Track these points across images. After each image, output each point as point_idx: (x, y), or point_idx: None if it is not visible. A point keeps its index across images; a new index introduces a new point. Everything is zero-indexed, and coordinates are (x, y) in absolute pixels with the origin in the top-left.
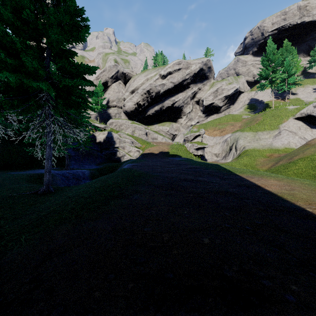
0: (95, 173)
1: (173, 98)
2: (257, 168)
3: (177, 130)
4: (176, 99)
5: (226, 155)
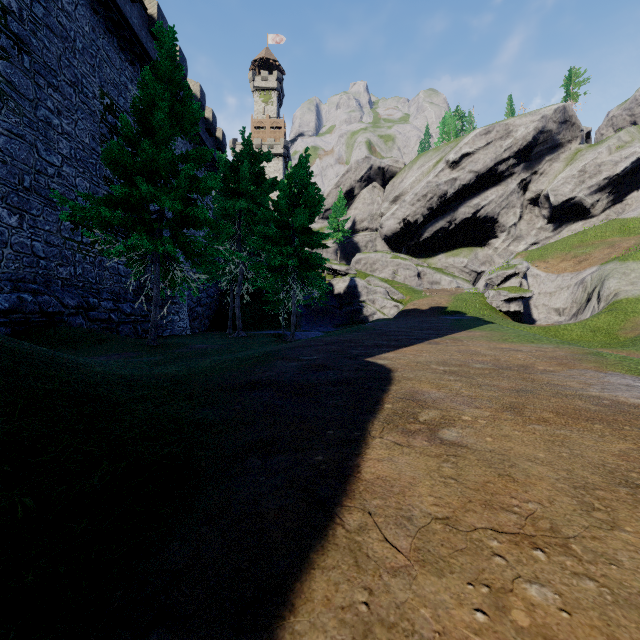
0: None
1: (476, 202)
2: (616, 335)
3: (486, 262)
4: (481, 203)
5: (578, 312)
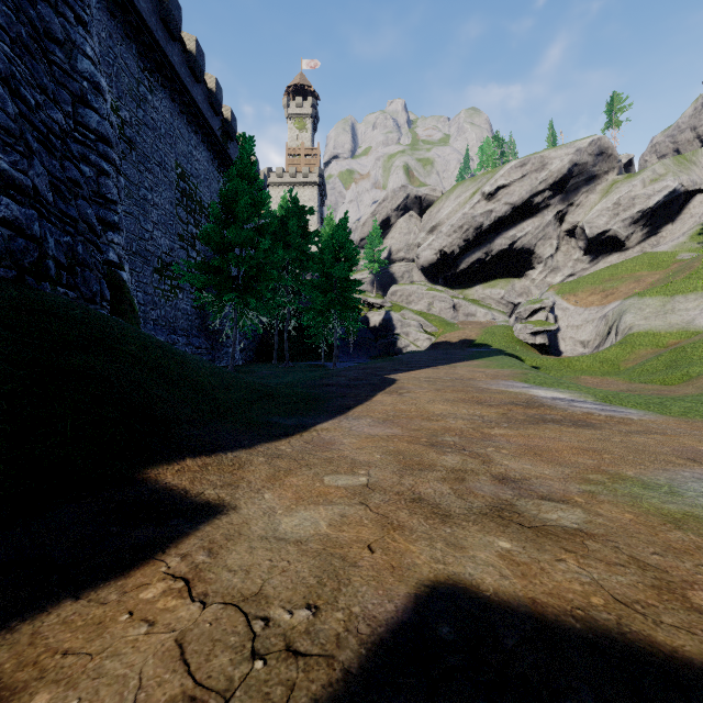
0: None
1: (512, 233)
2: (619, 366)
3: (524, 293)
4: (517, 235)
5: (600, 344)
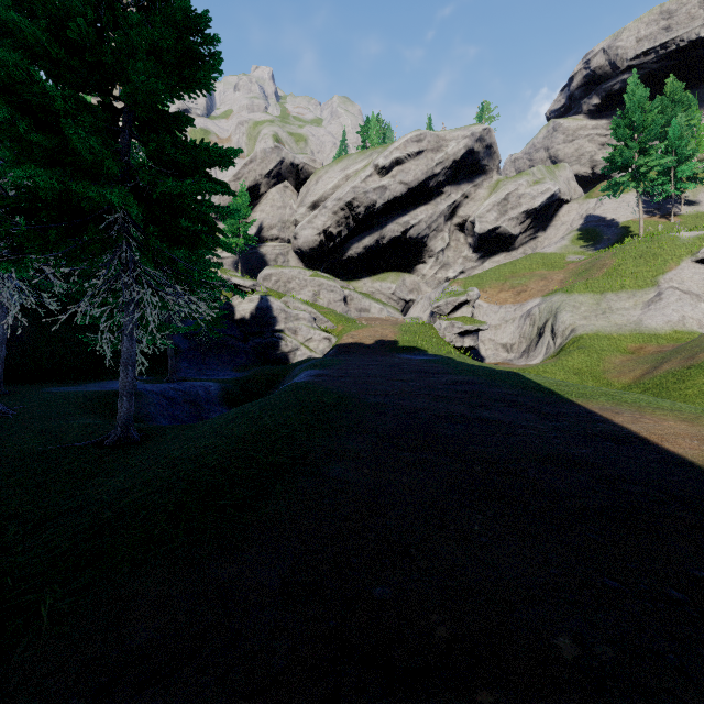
0: (233, 390)
1: (405, 219)
2: (607, 380)
3: (414, 290)
4: (411, 221)
5: (529, 348)
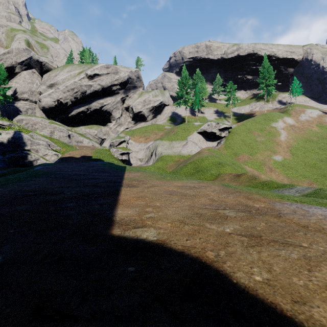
0: None
1: (102, 101)
2: (166, 170)
3: (106, 134)
4: (104, 103)
5: (148, 160)
